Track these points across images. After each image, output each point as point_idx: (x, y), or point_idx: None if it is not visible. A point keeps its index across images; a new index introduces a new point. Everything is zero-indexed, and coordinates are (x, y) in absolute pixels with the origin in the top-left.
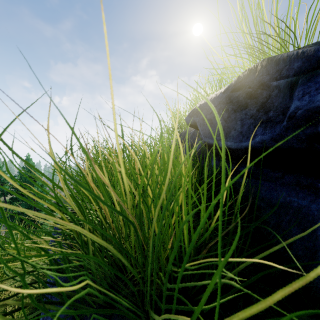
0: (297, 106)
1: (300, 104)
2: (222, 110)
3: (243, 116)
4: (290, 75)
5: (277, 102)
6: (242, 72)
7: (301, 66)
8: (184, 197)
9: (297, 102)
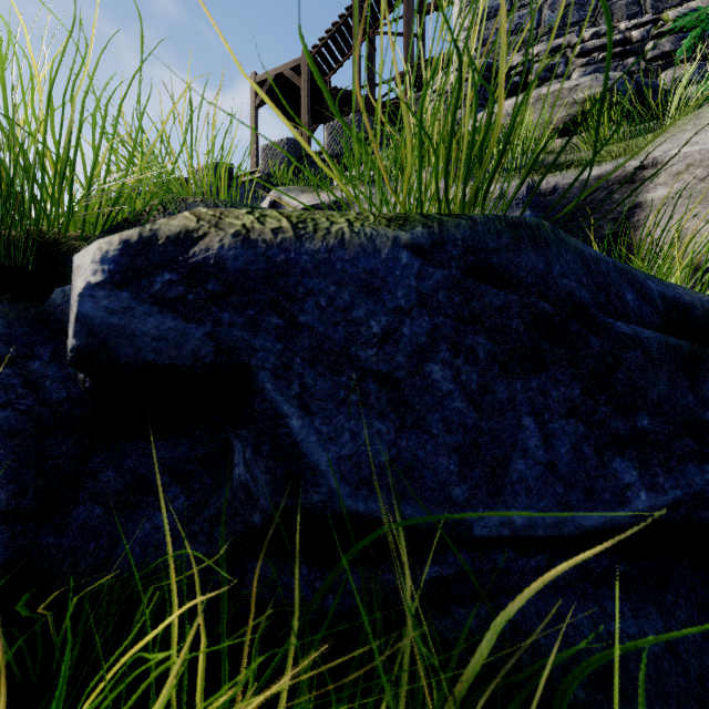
0: None
1: None
2: (447, 344)
3: (537, 398)
4: (634, 320)
5: (657, 392)
6: (486, 216)
7: (640, 307)
8: None
9: None
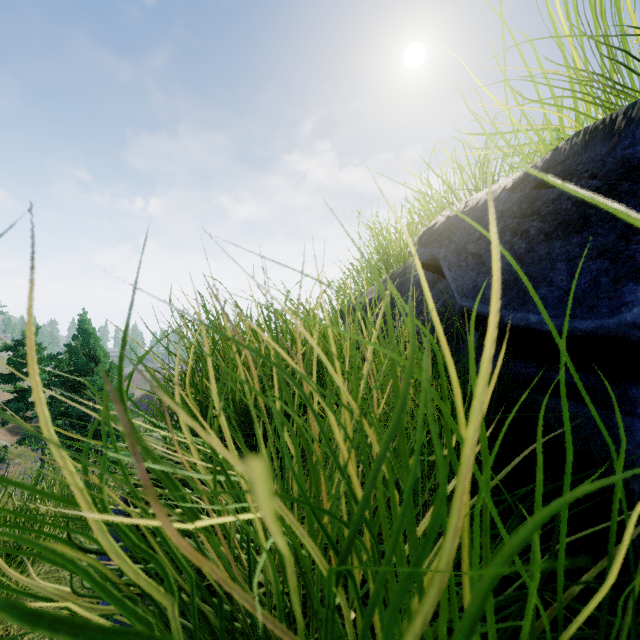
0: None
1: None
2: (509, 232)
3: (573, 249)
4: None
5: None
6: (567, 139)
7: None
8: (475, 546)
9: None
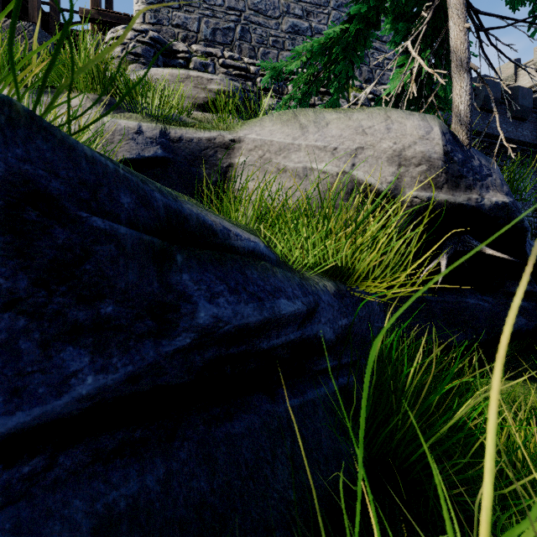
0: (216, 314)
1: (220, 313)
2: None
3: None
4: (124, 219)
5: (126, 281)
6: None
7: (136, 210)
8: None
9: (211, 307)
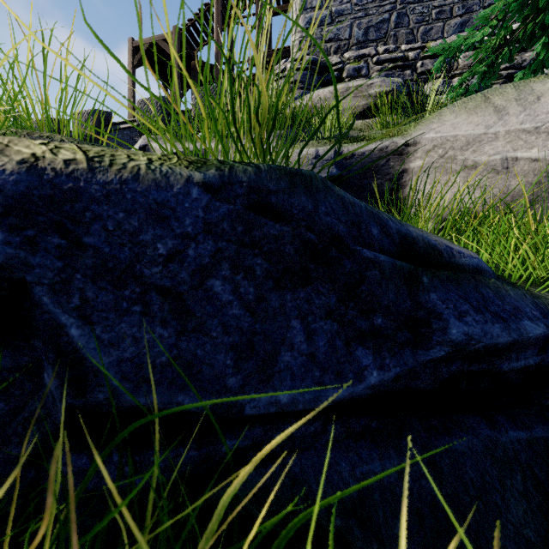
0: (466, 332)
1: (470, 331)
2: (228, 263)
3: (304, 305)
4: (377, 248)
5: (387, 299)
6: (269, 165)
7: (382, 239)
8: None
9: (461, 324)
